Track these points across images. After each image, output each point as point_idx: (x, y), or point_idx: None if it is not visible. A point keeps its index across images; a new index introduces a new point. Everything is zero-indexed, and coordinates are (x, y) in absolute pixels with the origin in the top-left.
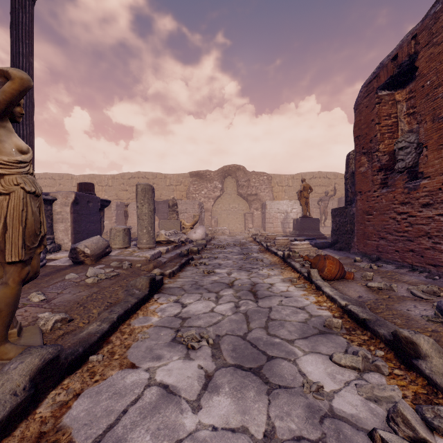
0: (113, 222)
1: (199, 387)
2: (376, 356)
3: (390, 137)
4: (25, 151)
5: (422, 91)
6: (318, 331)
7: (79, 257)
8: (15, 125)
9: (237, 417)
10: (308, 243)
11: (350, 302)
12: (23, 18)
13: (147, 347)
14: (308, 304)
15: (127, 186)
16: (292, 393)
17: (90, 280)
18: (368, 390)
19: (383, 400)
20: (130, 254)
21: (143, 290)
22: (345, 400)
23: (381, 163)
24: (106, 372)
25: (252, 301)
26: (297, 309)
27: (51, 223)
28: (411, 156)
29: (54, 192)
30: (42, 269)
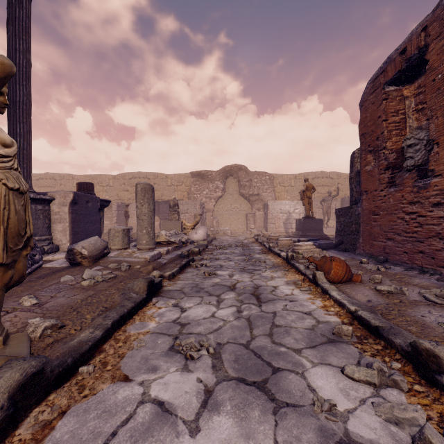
0: (114, 222)
1: (198, 404)
2: (393, 369)
3: (398, 134)
4: (8, 145)
5: (433, 85)
6: (326, 339)
7: (76, 259)
8: (12, 123)
9: (240, 442)
10: (312, 244)
11: (360, 307)
12: (20, 13)
13: (142, 357)
14: (314, 308)
15: (128, 186)
16: (301, 413)
17: (86, 283)
18: (387, 409)
19: (405, 422)
20: (129, 255)
21: (141, 293)
22: (362, 422)
23: (388, 161)
24: (97, 385)
25: (255, 305)
26: (303, 314)
27: (49, 223)
28: (420, 154)
29: (52, 192)
30: (38, 271)
